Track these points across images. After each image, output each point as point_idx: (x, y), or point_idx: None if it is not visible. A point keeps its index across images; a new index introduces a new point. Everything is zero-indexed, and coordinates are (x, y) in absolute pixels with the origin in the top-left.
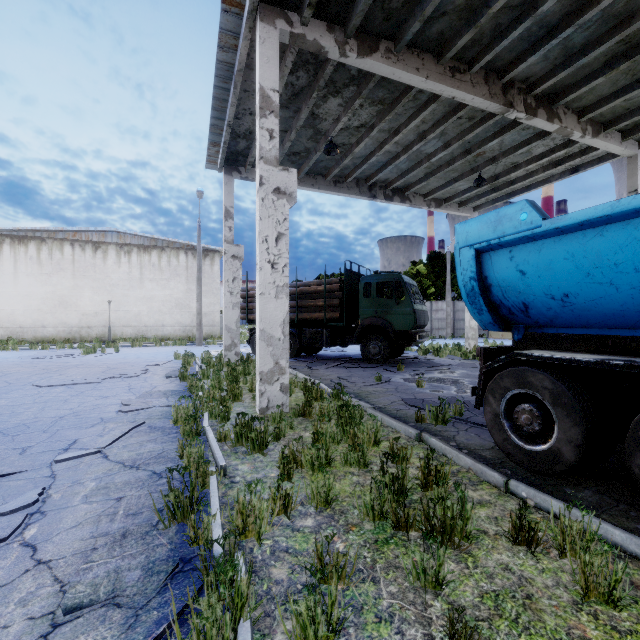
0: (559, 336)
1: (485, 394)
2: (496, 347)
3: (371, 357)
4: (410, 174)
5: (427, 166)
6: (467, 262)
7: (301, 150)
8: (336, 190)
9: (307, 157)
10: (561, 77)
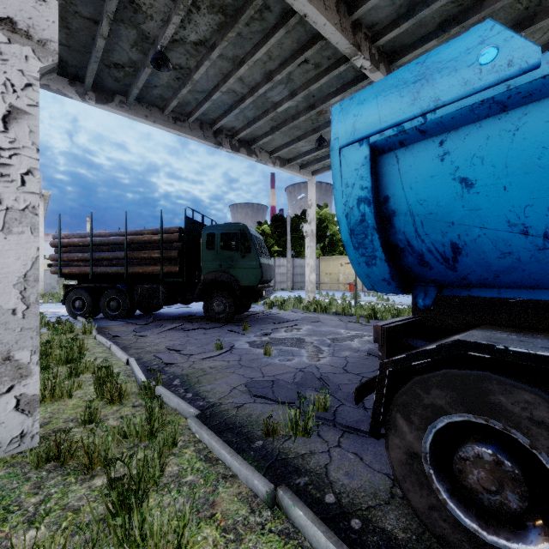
0: (504, 303)
1: (389, 412)
2: (401, 322)
3: (215, 315)
4: (256, 124)
5: (273, 118)
6: (354, 171)
7: (125, 62)
8: (176, 128)
9: (135, 76)
10: (404, 29)
